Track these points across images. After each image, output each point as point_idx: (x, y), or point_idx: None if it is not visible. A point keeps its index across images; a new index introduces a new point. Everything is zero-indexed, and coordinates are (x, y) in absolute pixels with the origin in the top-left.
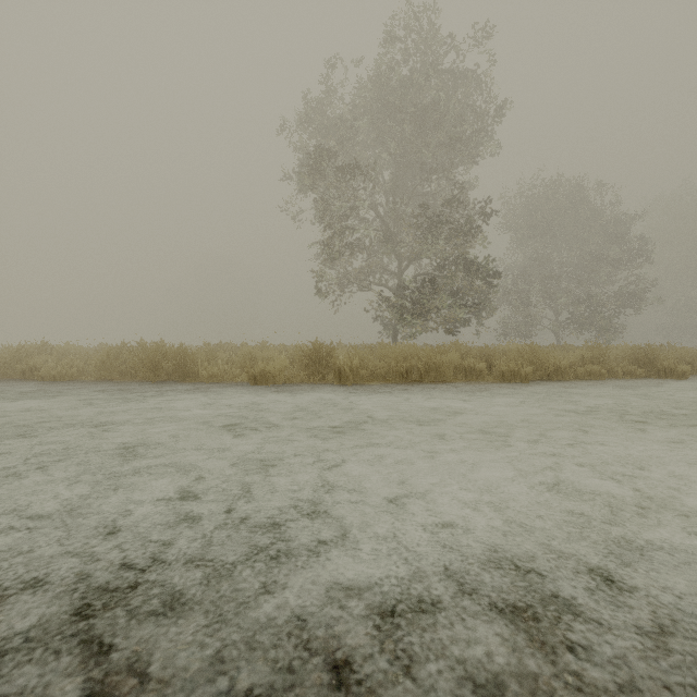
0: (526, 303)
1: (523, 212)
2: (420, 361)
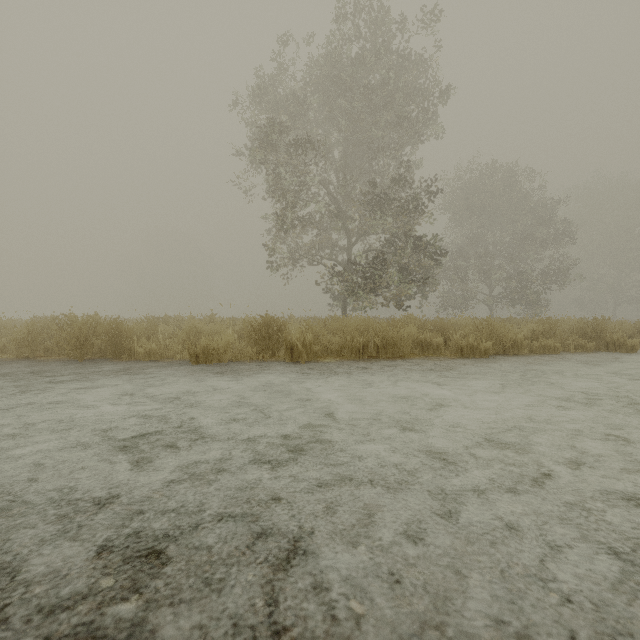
0: (464, 278)
1: (460, 195)
2: (377, 335)
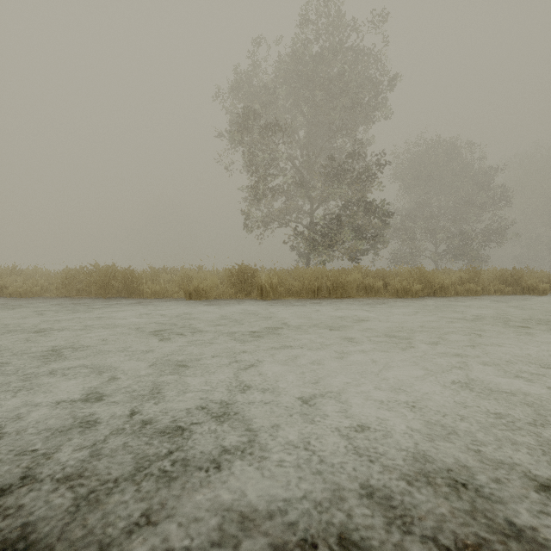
0: (412, 237)
1: (409, 166)
2: (329, 280)
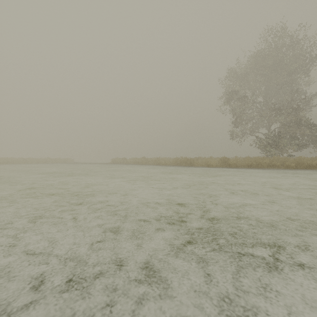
0: None
1: None
2: (255, 162)
